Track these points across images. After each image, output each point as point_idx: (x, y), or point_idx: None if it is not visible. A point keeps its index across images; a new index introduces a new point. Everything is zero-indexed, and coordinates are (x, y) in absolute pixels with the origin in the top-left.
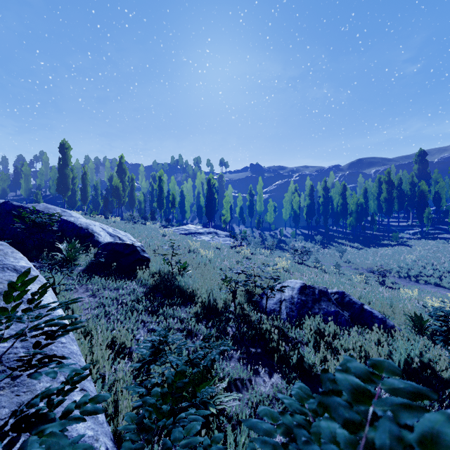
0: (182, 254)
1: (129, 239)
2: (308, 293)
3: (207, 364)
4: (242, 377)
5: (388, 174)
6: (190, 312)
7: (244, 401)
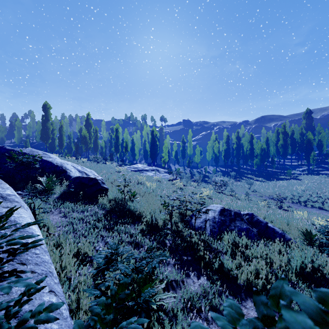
0: (132, 185)
1: (93, 174)
2: (226, 214)
3: (149, 271)
4: (176, 279)
5: (284, 126)
6: (138, 229)
7: (178, 298)
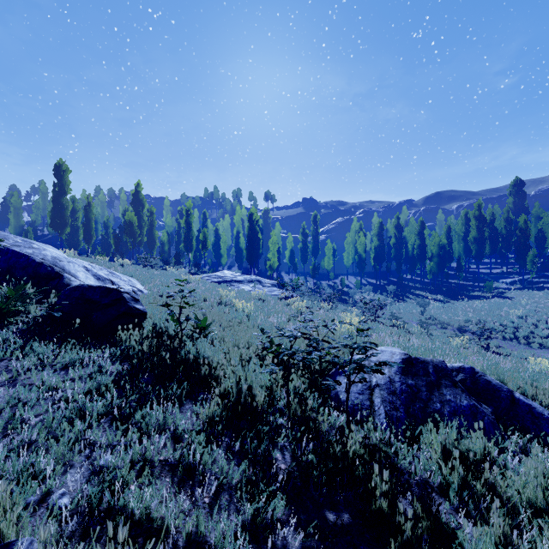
0: (209, 307)
1: (131, 285)
2: (416, 372)
3: None
4: None
5: (478, 207)
6: (200, 417)
7: None
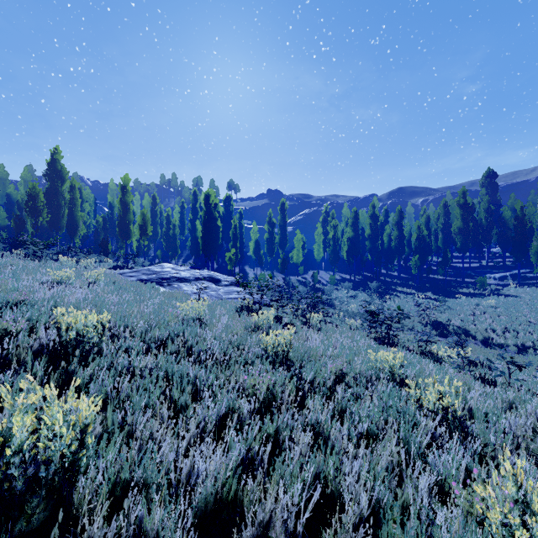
0: None
1: None
2: None
3: None
4: None
5: (463, 194)
6: None
7: None
